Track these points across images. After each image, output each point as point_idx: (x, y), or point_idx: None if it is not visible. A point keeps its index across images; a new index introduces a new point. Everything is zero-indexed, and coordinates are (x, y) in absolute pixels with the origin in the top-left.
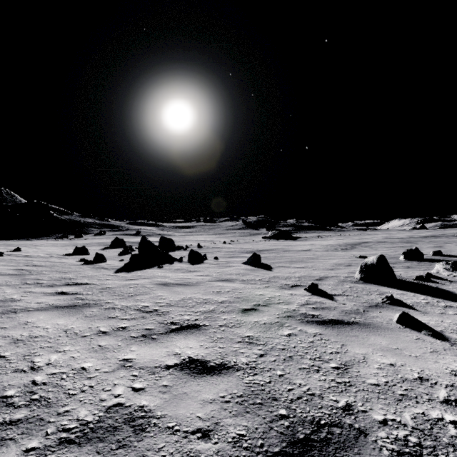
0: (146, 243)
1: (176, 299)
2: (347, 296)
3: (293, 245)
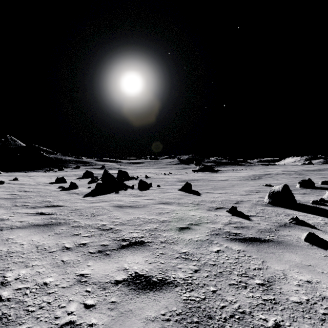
0: (107, 174)
1: (127, 219)
2: (260, 217)
3: (215, 176)
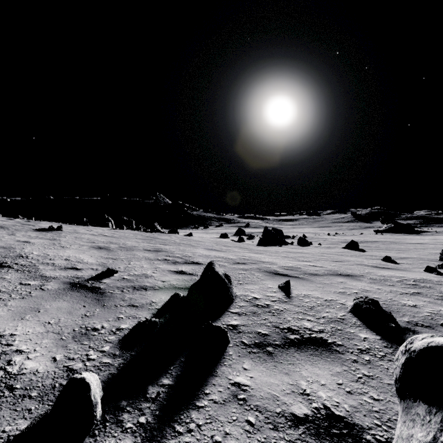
0: (268, 231)
1: (297, 255)
2: (410, 264)
3: (406, 239)
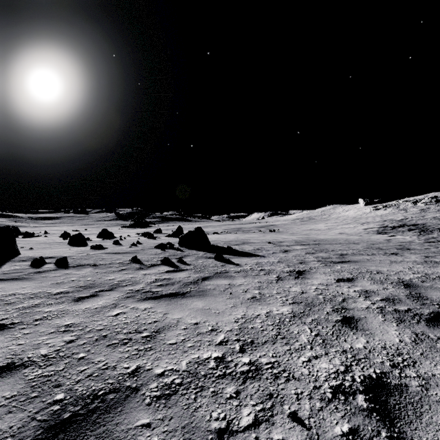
0: None
1: None
2: None
3: (125, 231)
